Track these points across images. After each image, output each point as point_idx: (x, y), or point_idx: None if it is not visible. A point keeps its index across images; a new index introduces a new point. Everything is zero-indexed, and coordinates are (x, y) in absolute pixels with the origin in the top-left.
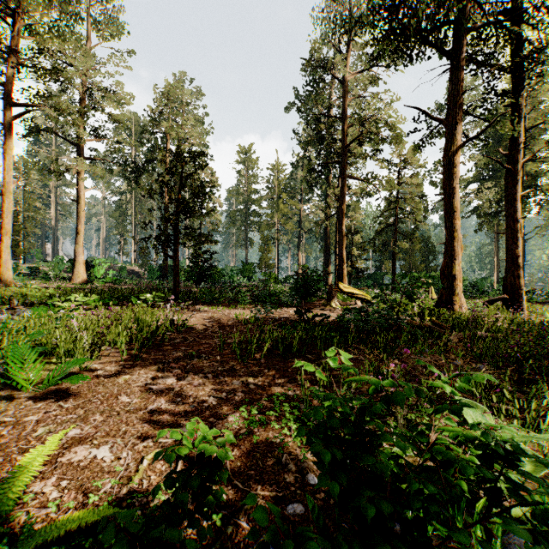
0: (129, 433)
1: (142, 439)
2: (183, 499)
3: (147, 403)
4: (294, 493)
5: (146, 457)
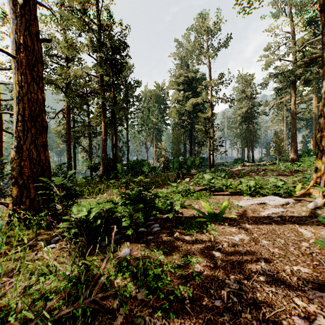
0: (241, 246)
1: (230, 246)
2: (171, 203)
3: (275, 268)
4: (150, 240)
5: (213, 237)
